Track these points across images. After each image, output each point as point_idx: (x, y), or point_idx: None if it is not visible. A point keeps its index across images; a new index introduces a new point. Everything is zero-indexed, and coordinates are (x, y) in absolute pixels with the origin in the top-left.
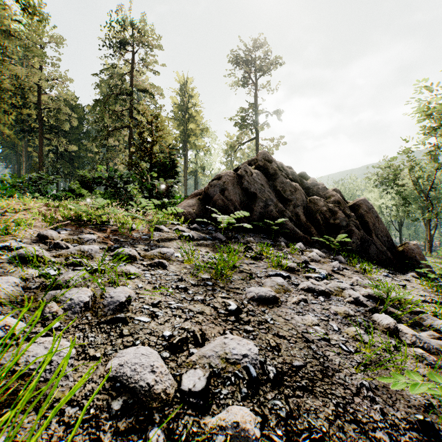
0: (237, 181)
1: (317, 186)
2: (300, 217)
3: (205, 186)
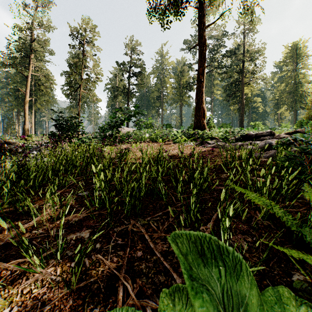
0: None
1: None
2: None
3: None
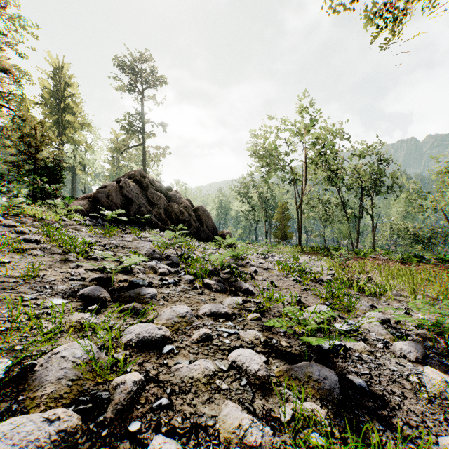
0: (119, 190)
1: (176, 196)
2: (161, 215)
3: (94, 192)
